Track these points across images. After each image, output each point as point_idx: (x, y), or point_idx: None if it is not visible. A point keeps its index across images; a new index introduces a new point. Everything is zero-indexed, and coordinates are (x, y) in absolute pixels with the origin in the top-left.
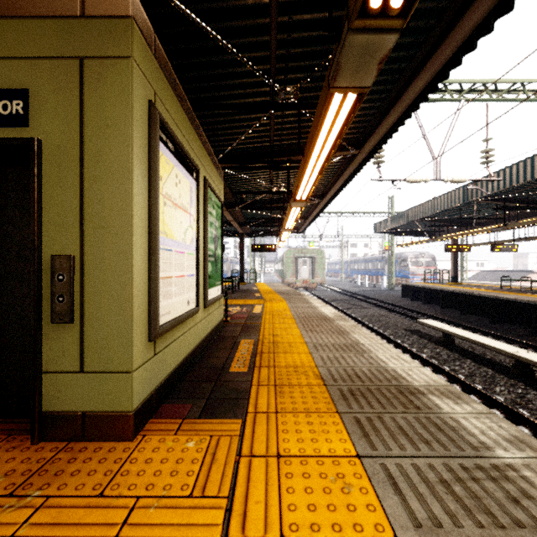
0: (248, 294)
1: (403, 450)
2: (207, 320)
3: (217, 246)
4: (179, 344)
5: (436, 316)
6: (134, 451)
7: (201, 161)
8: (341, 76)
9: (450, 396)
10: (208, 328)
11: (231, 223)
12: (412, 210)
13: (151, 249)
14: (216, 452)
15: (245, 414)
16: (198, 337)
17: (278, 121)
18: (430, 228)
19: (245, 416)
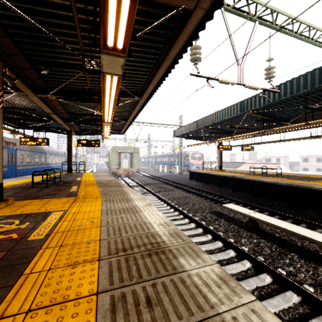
0: (64, 188)
1: None
2: None
3: None
4: None
5: (221, 195)
6: None
7: None
8: None
9: None
10: None
11: (52, 117)
12: (201, 120)
13: None
14: None
15: None
16: None
17: None
18: (210, 134)
19: None
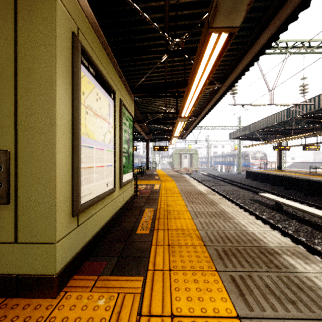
0: (151, 177)
1: (275, 311)
2: (122, 195)
3: (130, 146)
4: (100, 215)
5: (269, 191)
6: (55, 309)
7: (118, 87)
8: (218, 17)
9: (300, 256)
10: (123, 201)
11: (140, 133)
12: (253, 124)
13: (74, 146)
14: (121, 311)
15: (146, 272)
16: (115, 208)
17: (170, 64)
18: (264, 136)
19: (146, 273)
